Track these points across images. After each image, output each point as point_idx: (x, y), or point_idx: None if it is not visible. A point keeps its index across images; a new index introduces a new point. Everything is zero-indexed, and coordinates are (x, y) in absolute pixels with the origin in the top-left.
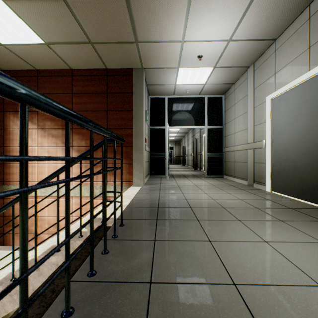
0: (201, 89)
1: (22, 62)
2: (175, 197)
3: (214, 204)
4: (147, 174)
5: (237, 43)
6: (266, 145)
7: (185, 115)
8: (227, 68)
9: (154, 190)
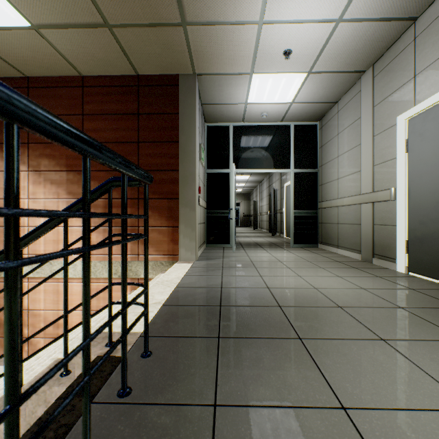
0: (285, 112)
1: (1, 64)
2: (249, 283)
3: (320, 299)
4: (203, 242)
5: (350, 27)
6: (396, 196)
7: (259, 152)
8: (330, 75)
9: (213, 269)
